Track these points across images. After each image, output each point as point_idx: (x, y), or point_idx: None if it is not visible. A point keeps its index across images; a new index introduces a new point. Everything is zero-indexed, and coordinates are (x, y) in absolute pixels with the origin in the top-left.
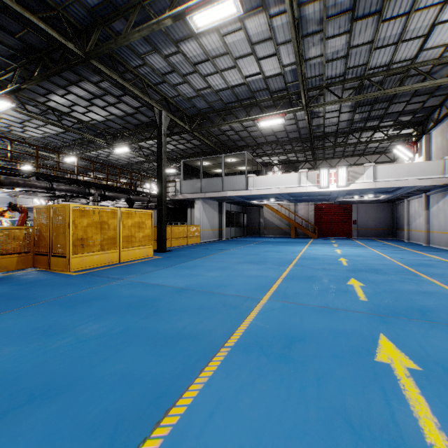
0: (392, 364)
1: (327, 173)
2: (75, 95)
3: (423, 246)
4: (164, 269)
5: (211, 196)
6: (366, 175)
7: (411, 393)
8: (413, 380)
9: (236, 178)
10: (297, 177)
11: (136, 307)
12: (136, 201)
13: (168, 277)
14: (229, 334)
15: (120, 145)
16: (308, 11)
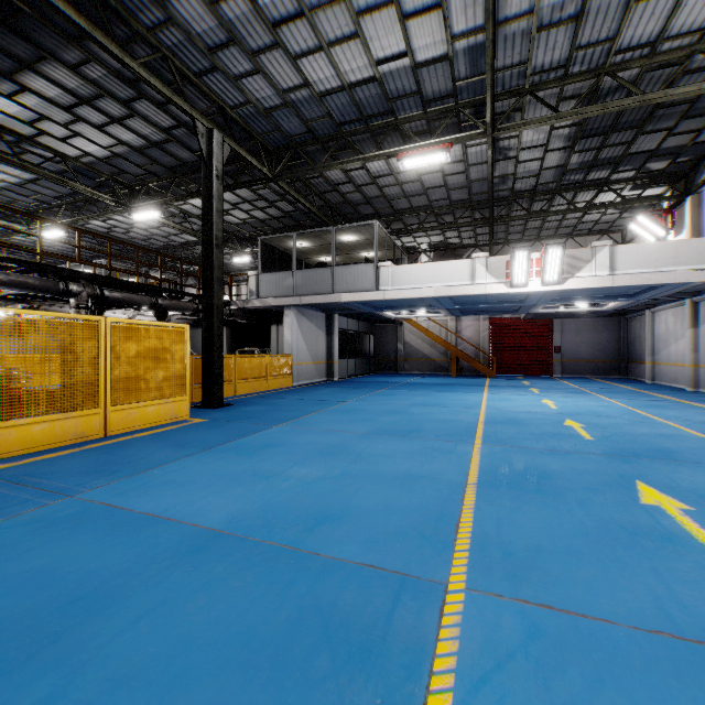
0: None
1: (527, 259)
2: (37, 95)
3: (688, 392)
4: (195, 455)
5: (311, 302)
6: (596, 263)
7: None
8: None
9: (358, 270)
10: (468, 267)
11: None
12: (171, 309)
13: (192, 485)
14: None
15: (143, 206)
16: None
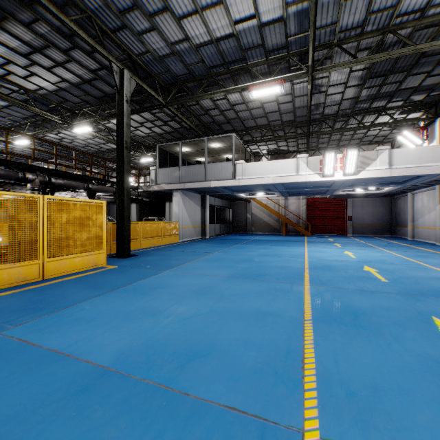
0: None
1: (334, 158)
2: (4, 46)
3: (438, 246)
4: (103, 295)
5: (191, 187)
6: (379, 160)
7: None
8: None
9: (222, 166)
10: (294, 164)
11: None
12: (98, 191)
13: (95, 322)
14: None
15: (80, 123)
16: None
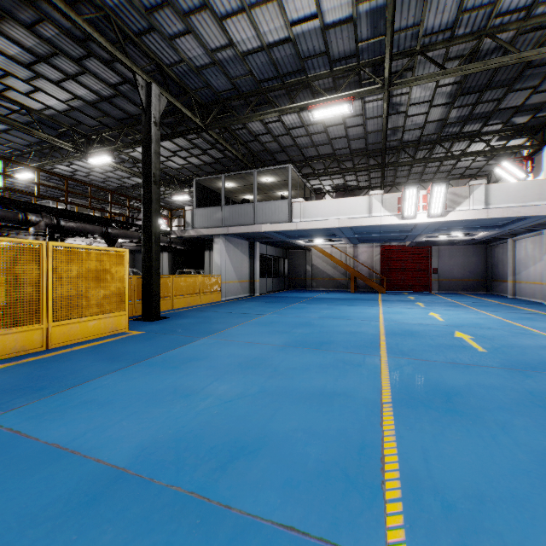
0: None
1: (416, 195)
2: (0, 53)
3: None
4: (123, 369)
5: (237, 231)
6: (473, 198)
7: None
8: None
9: (275, 205)
10: (366, 202)
11: None
12: (120, 237)
13: (110, 405)
14: None
15: (98, 152)
16: None
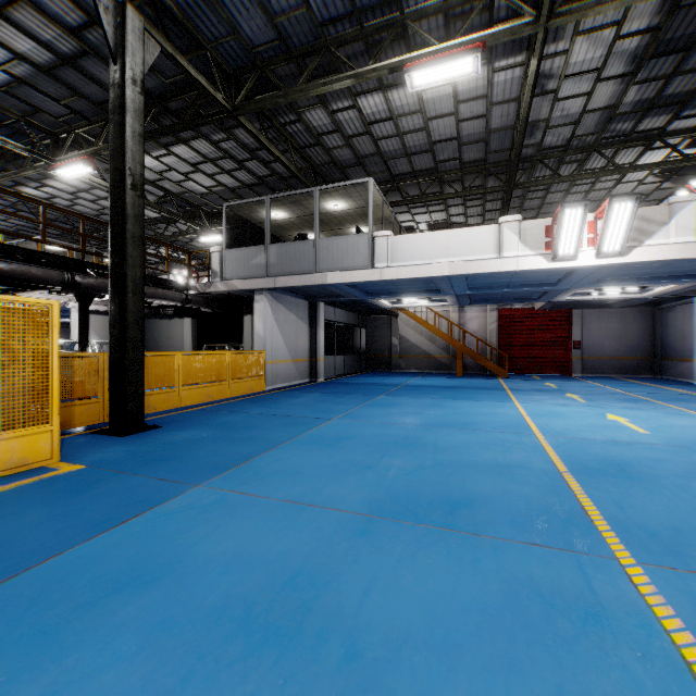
0: None
1: (580, 220)
2: None
3: None
4: None
5: (288, 284)
6: (675, 225)
7: None
8: None
9: (348, 242)
10: (493, 235)
11: None
12: (97, 290)
13: None
14: None
15: (69, 158)
16: None
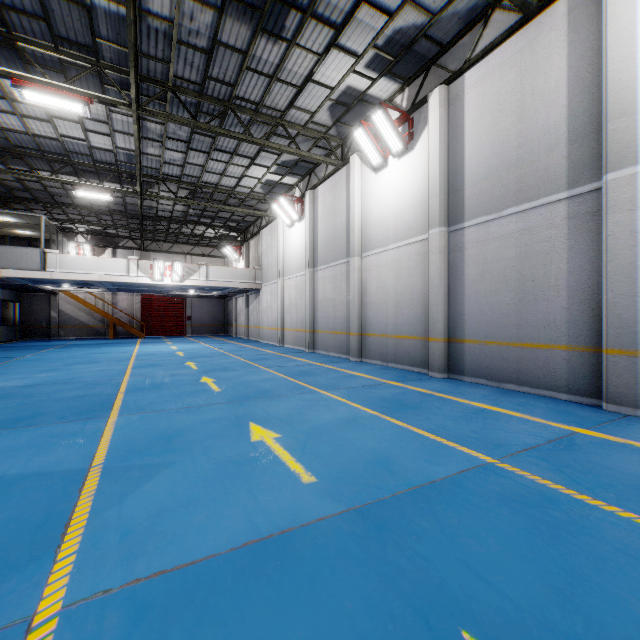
0: (207, 381)
1: (163, 266)
2: None
3: (245, 339)
4: None
5: None
6: (200, 273)
7: (211, 384)
8: (213, 382)
9: (24, 251)
10: (125, 264)
11: (1, 398)
12: None
13: None
14: (117, 390)
15: None
16: (150, 125)
